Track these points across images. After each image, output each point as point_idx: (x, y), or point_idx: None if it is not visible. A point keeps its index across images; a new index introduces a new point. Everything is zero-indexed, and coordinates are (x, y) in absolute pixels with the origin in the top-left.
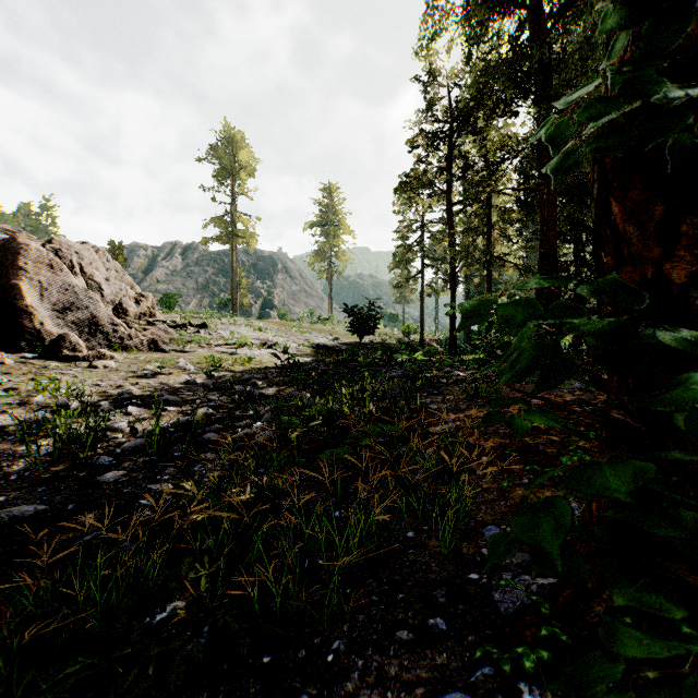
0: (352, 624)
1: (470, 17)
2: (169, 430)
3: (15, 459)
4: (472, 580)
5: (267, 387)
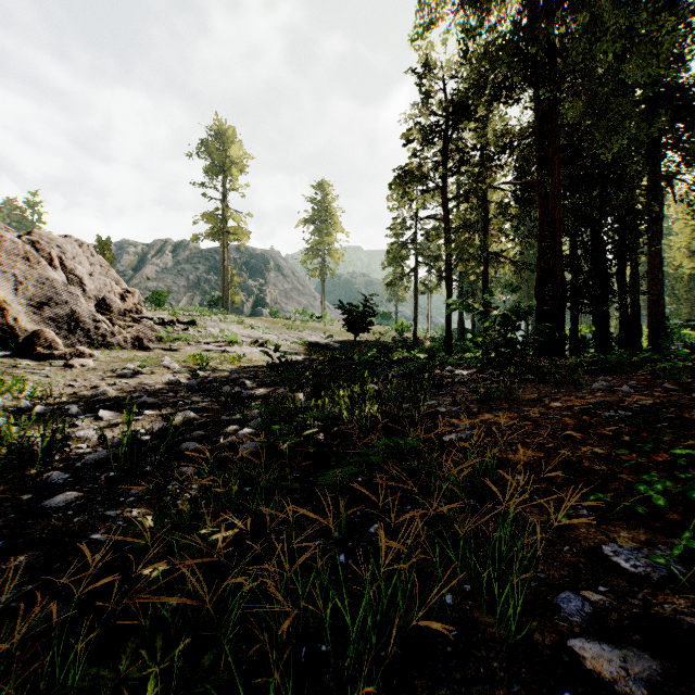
0: None
1: None
2: (143, 437)
3: None
4: None
5: (257, 387)
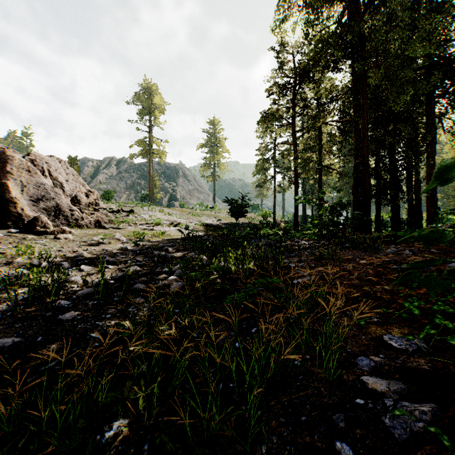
0: (268, 445)
1: (311, 5)
2: (110, 281)
3: (1, 303)
4: (360, 405)
5: (176, 252)
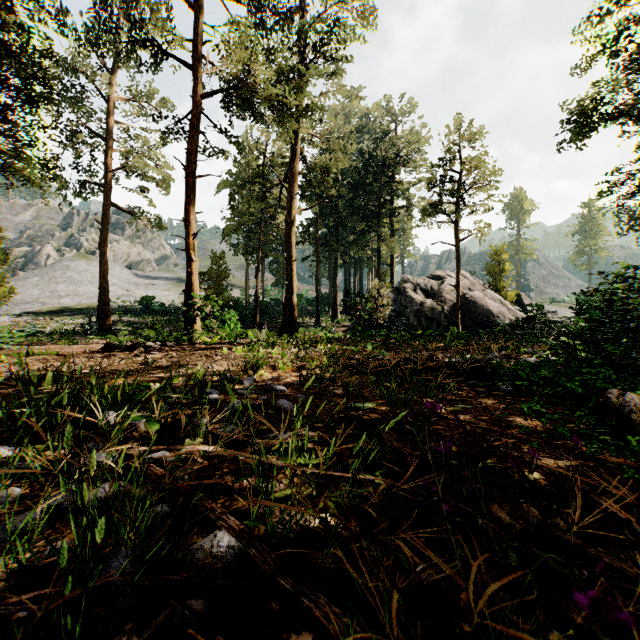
0: None
1: None
2: None
3: None
4: None
5: None
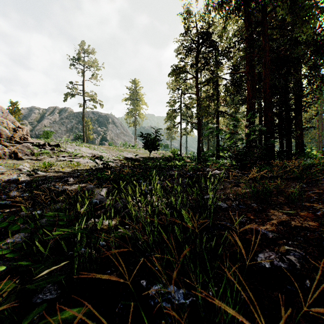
0: None
1: None
2: None
3: None
4: None
5: (76, 184)
